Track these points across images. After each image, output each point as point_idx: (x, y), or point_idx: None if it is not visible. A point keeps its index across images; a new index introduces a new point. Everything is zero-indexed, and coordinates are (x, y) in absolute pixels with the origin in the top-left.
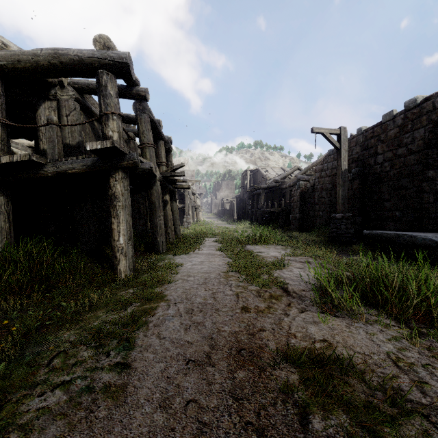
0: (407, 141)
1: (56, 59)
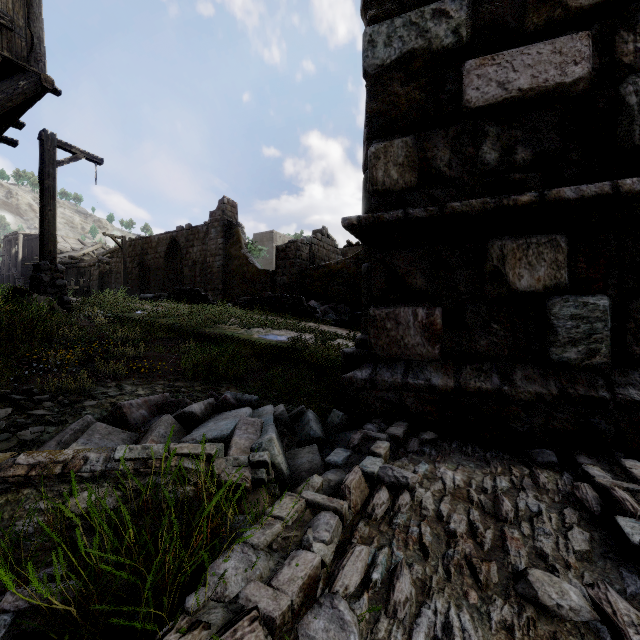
0: (160, 251)
1: None
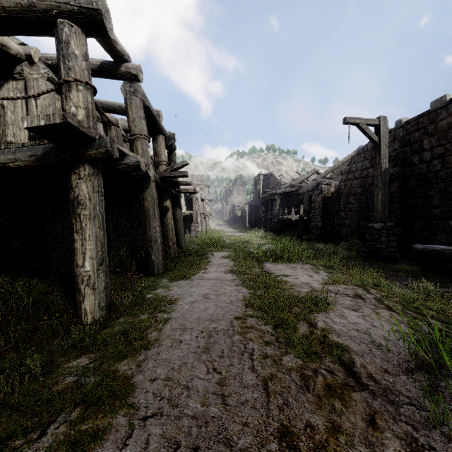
0: None
1: None
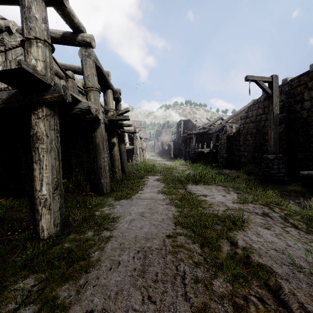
0: None
1: None
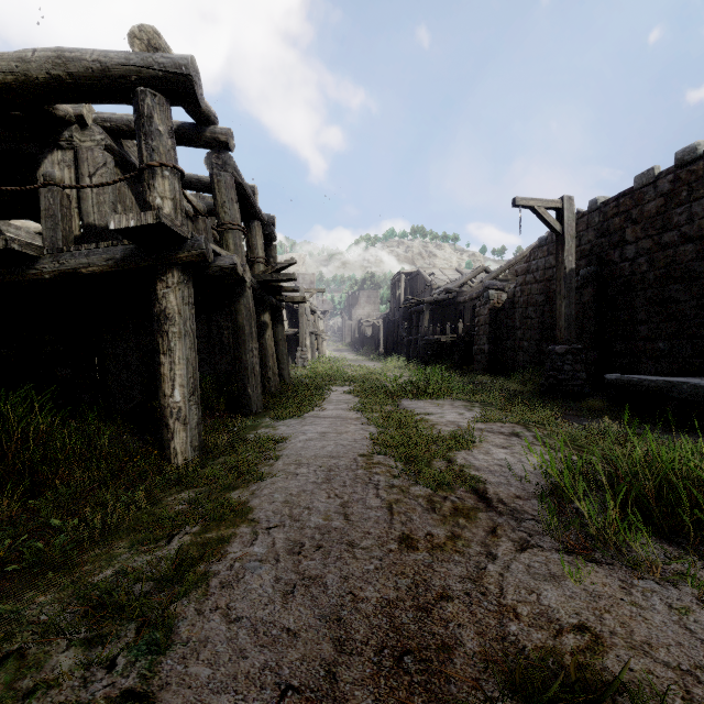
0: (680, 220)
1: (60, 67)
